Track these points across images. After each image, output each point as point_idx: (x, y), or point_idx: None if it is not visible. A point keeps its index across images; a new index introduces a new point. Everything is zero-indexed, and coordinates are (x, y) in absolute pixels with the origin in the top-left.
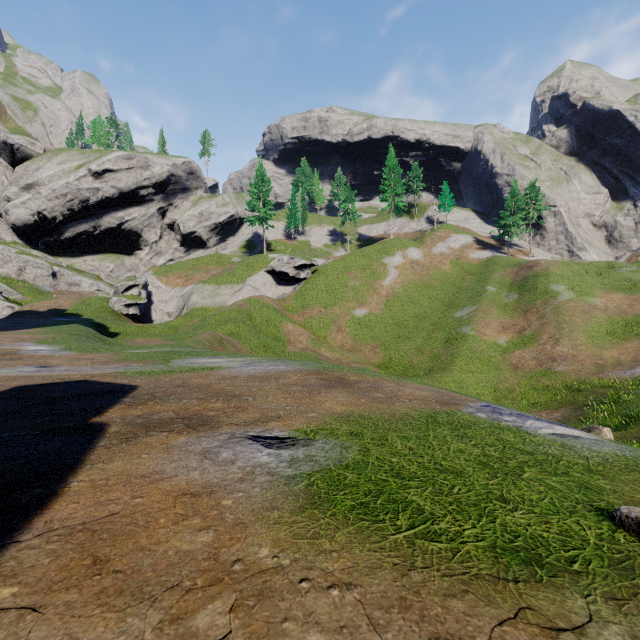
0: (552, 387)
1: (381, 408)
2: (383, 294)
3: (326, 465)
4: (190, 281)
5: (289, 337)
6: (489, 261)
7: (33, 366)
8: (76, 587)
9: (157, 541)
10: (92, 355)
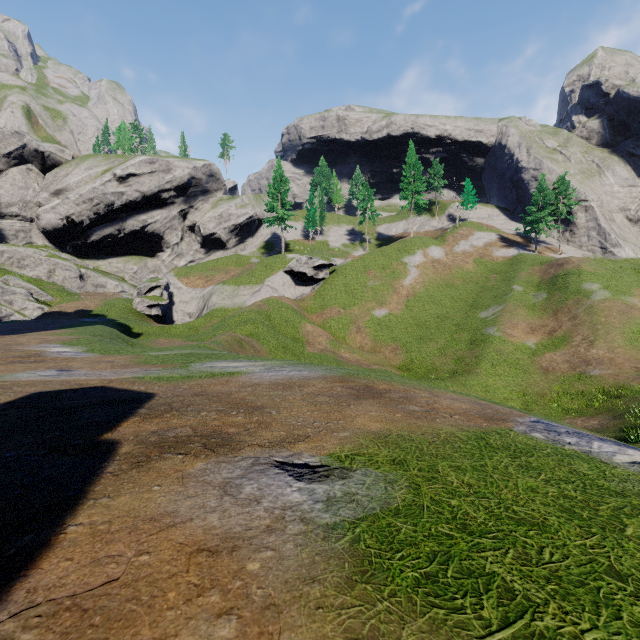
0: (587, 392)
1: (421, 426)
2: (403, 294)
3: (371, 509)
4: (210, 282)
5: (308, 338)
6: (515, 259)
7: (54, 369)
8: None
9: (163, 633)
10: (113, 357)
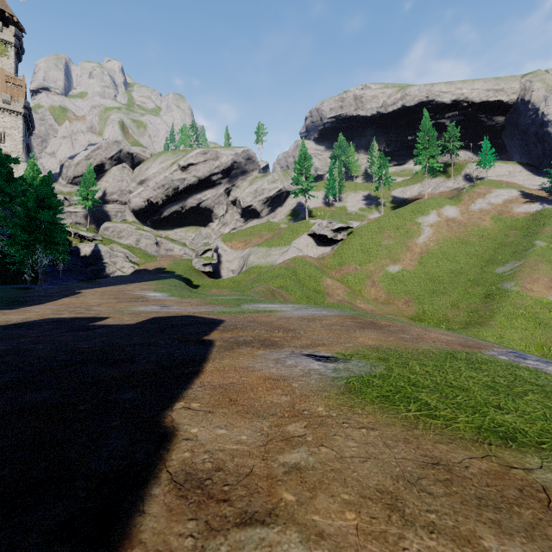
0: None
1: (406, 345)
2: (417, 251)
3: (359, 374)
4: (248, 245)
5: (328, 290)
6: (538, 214)
7: (157, 306)
8: (226, 408)
9: (259, 396)
10: (188, 300)
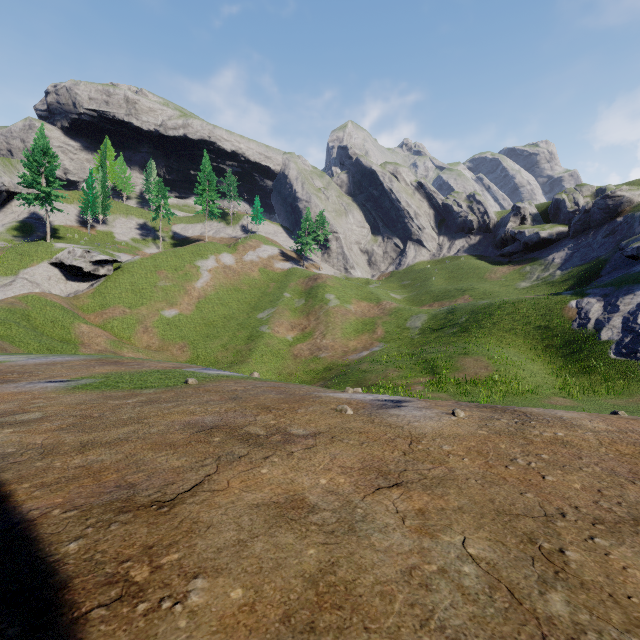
0: (316, 369)
1: (132, 370)
2: (195, 296)
3: (85, 383)
4: None
5: (83, 339)
6: (289, 271)
7: None
8: None
9: (7, 398)
10: None
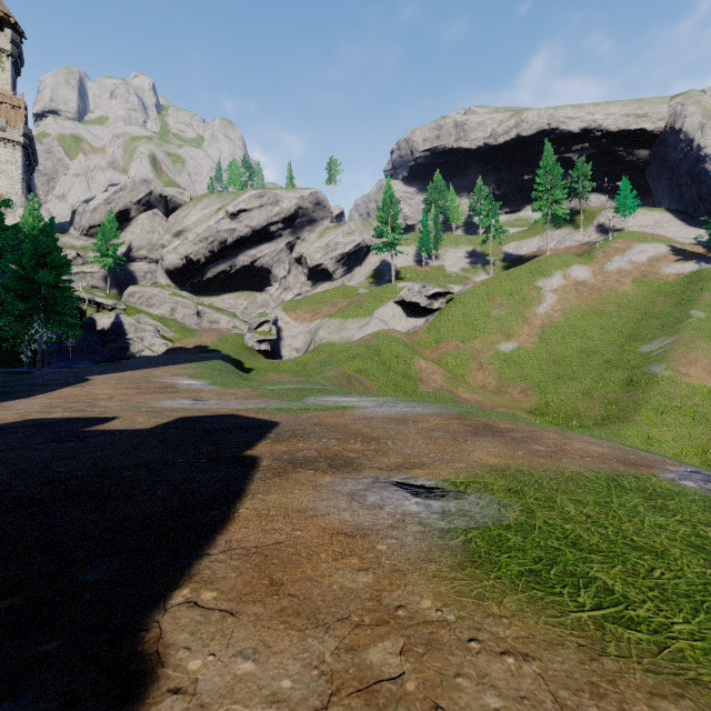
0: None
1: (544, 464)
2: (536, 324)
3: (483, 522)
4: (317, 315)
5: (421, 375)
6: (694, 276)
7: (189, 399)
8: (260, 602)
9: (321, 574)
10: (234, 390)
